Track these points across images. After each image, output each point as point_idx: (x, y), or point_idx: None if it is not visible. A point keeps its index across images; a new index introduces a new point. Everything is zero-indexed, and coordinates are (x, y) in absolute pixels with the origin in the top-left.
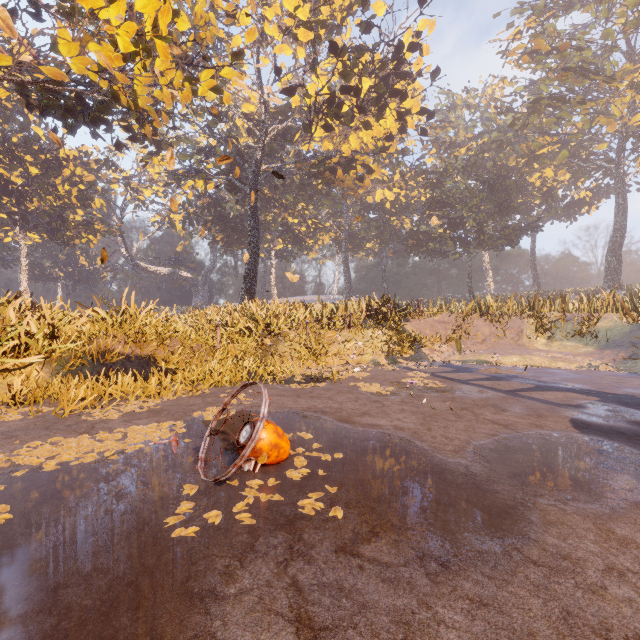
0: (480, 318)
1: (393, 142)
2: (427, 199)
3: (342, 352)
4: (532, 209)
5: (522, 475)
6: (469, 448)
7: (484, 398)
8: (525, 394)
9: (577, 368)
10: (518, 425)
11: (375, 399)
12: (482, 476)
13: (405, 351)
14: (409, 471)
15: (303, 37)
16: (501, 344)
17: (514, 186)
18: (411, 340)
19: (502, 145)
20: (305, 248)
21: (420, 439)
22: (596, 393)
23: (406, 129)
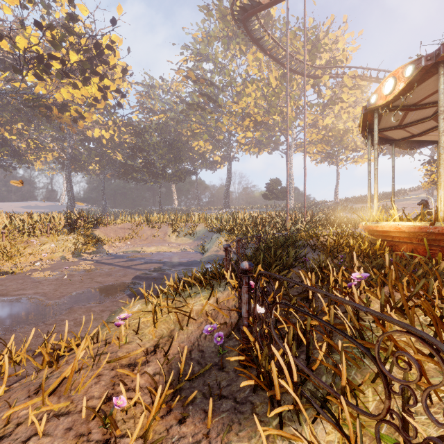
0: (147, 225)
1: (98, 103)
2: (131, 144)
3: (37, 252)
4: (195, 161)
5: (80, 300)
6: (68, 295)
7: (109, 271)
8: (133, 267)
9: (178, 251)
10: (108, 281)
11: (38, 280)
12: (60, 304)
13: (88, 248)
14: (21, 310)
15: (9, 0)
16: (155, 240)
17: (184, 147)
18: (95, 241)
19: (178, 121)
20: (26, 162)
21: (45, 296)
22: (166, 262)
23: (108, 98)
